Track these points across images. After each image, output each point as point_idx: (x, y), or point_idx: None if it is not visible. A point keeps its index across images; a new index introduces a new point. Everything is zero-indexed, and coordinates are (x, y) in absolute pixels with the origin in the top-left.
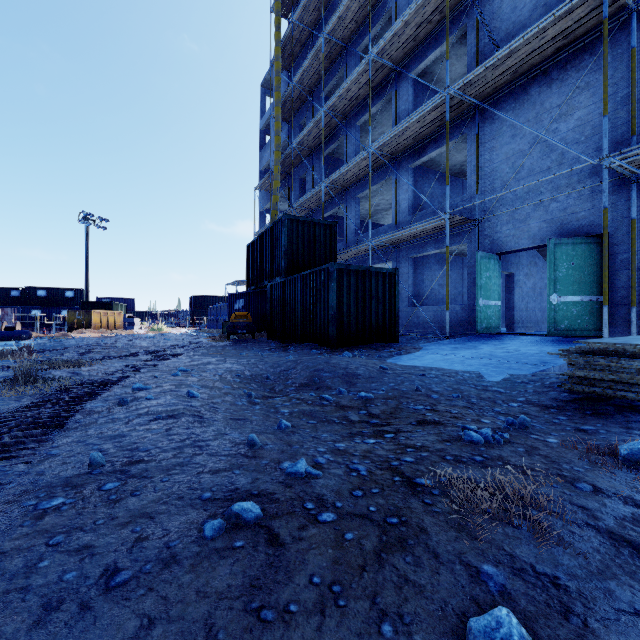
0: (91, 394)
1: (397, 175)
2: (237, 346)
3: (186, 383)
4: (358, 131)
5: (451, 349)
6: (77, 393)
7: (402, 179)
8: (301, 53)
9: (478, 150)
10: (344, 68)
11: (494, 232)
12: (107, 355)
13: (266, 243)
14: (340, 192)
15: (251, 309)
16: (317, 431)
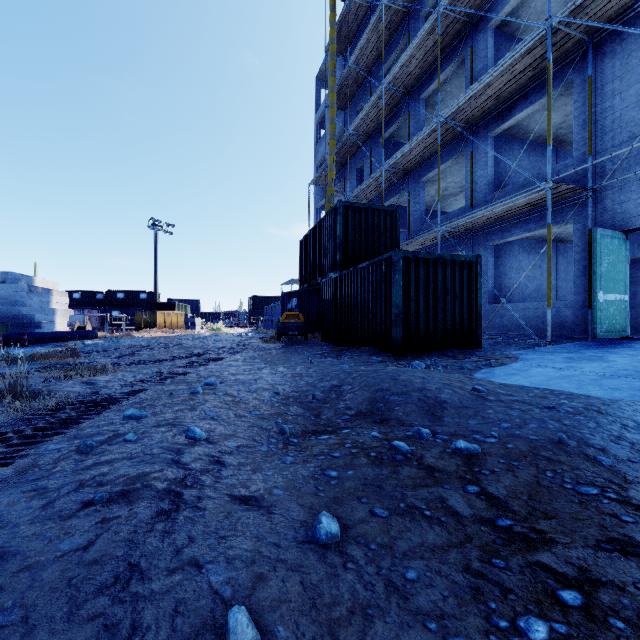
0: (69, 422)
1: (472, 148)
2: (287, 349)
3: (199, 407)
4: (423, 105)
5: (564, 360)
6: (50, 421)
7: (479, 151)
8: (358, 33)
9: (591, 97)
10: (406, 37)
11: (617, 203)
12: (147, 358)
13: (319, 236)
14: (402, 177)
15: (304, 308)
16: (392, 550)
